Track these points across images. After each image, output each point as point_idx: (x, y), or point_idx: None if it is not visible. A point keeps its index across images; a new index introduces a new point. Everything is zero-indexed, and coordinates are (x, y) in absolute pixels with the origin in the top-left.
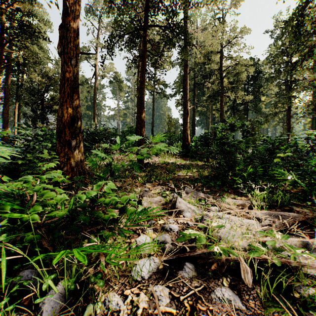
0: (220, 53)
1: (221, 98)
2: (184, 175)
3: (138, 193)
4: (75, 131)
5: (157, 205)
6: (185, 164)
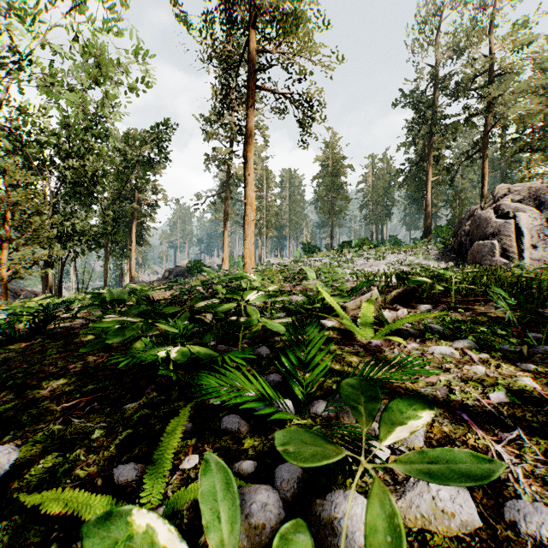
0: None
1: None
2: None
3: None
4: None
5: None
6: None
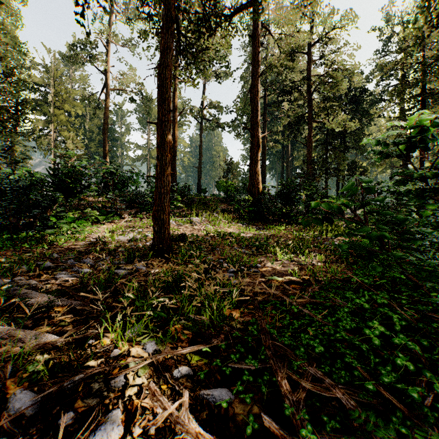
0: (308, 53)
1: (309, 125)
2: (266, 270)
3: None
4: None
5: None
6: (257, 236)
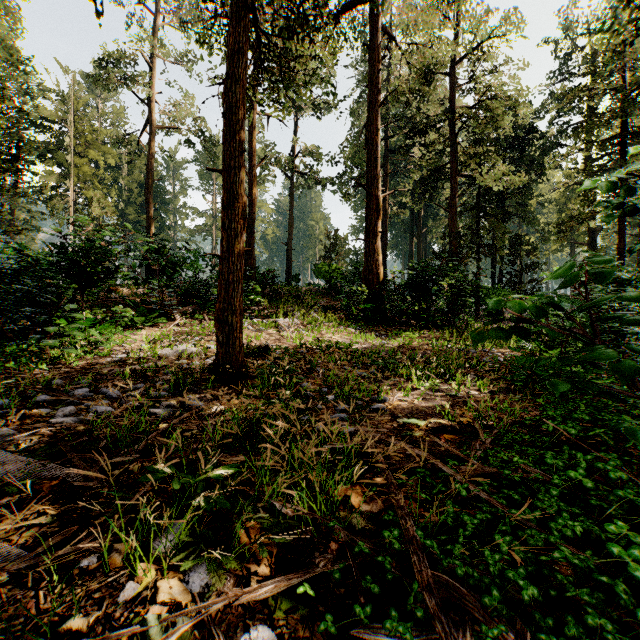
0: (450, 73)
1: (452, 180)
2: (397, 406)
3: None
4: None
5: None
6: (378, 348)
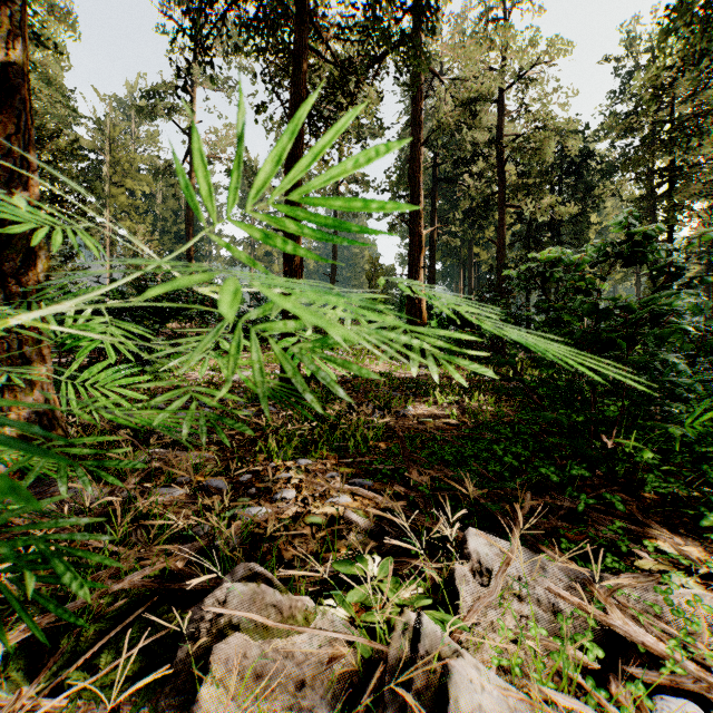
0: (498, 101)
1: (500, 211)
2: (420, 413)
3: (238, 531)
4: (7, 263)
5: (305, 712)
6: (417, 377)
